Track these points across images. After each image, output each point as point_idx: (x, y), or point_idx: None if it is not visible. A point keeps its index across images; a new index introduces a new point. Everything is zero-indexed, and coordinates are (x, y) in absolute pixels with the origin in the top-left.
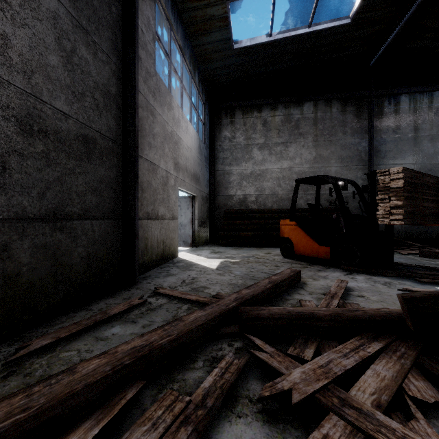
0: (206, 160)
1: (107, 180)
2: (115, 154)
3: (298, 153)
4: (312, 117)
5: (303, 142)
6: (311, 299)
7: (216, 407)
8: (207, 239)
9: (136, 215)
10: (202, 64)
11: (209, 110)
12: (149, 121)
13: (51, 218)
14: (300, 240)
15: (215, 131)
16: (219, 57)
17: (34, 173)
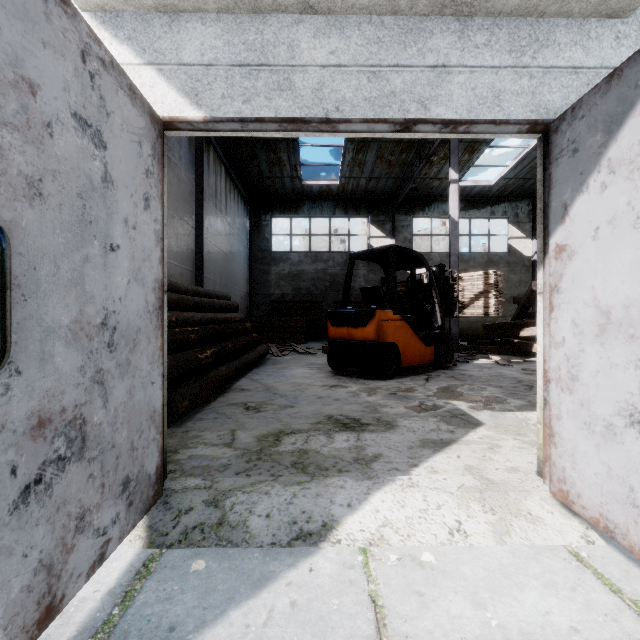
0: None
1: None
2: None
3: None
4: None
5: None
6: None
7: None
8: None
9: None
10: None
11: None
12: None
13: None
14: (409, 343)
15: None
16: None
17: None
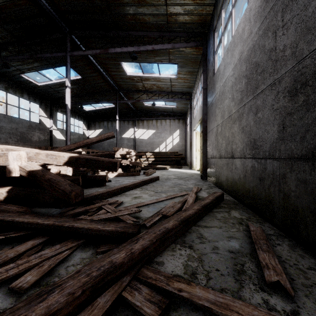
0: None
1: None
2: None
3: None
4: None
5: None
6: None
7: (154, 214)
8: None
9: None
10: None
11: None
12: None
13: (310, 157)
14: None
15: None
16: None
17: (298, 122)
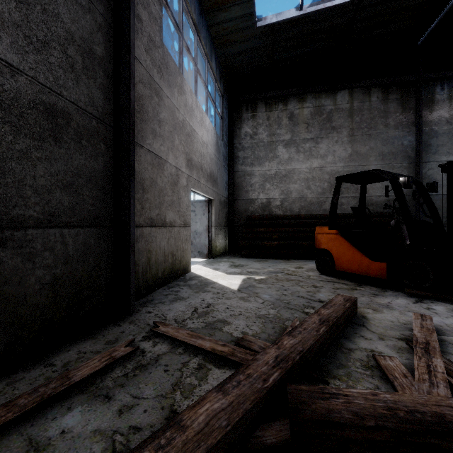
0: (225, 159)
1: (88, 173)
2: (102, 138)
3: (330, 151)
4: (347, 108)
5: (336, 137)
6: (387, 350)
7: None
8: (225, 249)
9: (132, 222)
10: (219, 49)
11: (228, 104)
12: (154, 103)
13: None
14: (343, 253)
15: (234, 127)
16: (240, 39)
17: None
